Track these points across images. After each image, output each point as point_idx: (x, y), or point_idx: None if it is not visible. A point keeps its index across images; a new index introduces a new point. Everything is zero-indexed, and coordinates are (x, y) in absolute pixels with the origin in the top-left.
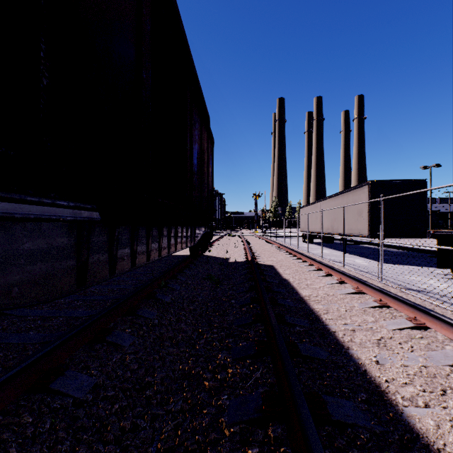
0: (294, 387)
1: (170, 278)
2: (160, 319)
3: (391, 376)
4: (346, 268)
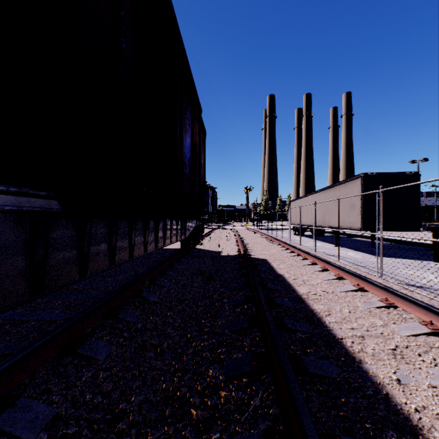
0: (308, 434)
1: (160, 274)
2: (144, 323)
3: (420, 402)
4: (341, 262)
